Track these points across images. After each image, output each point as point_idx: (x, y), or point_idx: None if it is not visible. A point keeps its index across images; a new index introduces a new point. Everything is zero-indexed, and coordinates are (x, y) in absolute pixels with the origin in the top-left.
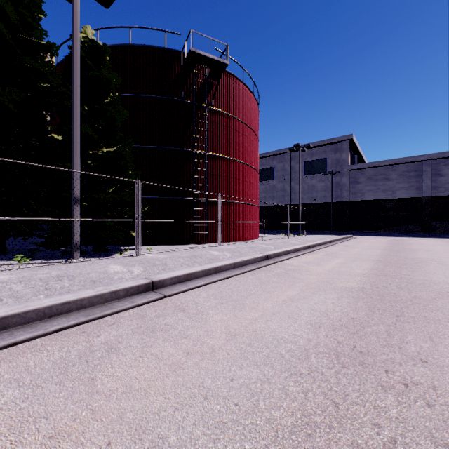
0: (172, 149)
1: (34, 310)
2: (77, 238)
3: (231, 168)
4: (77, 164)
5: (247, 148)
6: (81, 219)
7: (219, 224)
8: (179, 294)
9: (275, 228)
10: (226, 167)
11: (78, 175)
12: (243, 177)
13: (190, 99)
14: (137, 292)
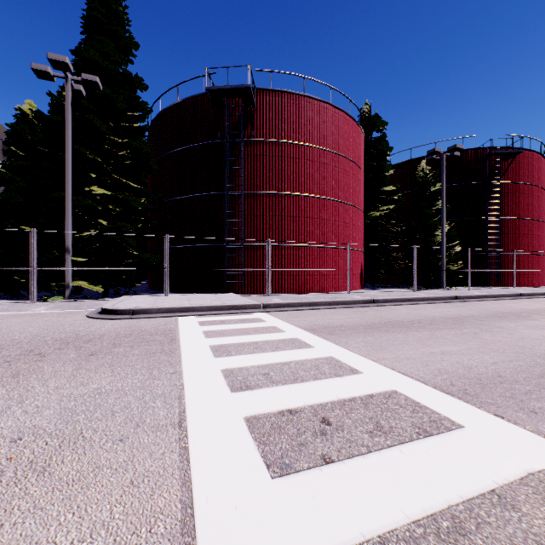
0: (468, 219)
1: (498, 294)
2: (444, 279)
3: (519, 226)
4: (444, 244)
5: (534, 205)
6: (448, 270)
7: (514, 272)
8: (533, 298)
9: None
10: (514, 226)
11: (444, 249)
12: (531, 231)
13: (482, 181)
14: (516, 296)
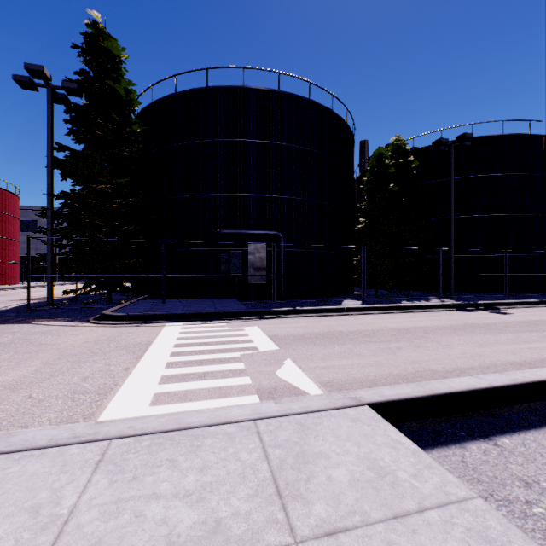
0: None
1: None
2: None
3: None
4: None
5: (11, 229)
6: None
7: None
8: None
9: (39, 278)
10: None
11: None
12: (8, 247)
13: None
14: None
